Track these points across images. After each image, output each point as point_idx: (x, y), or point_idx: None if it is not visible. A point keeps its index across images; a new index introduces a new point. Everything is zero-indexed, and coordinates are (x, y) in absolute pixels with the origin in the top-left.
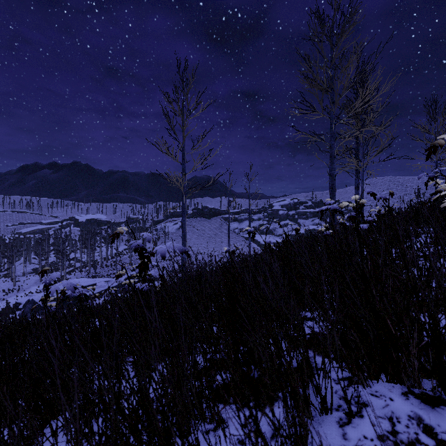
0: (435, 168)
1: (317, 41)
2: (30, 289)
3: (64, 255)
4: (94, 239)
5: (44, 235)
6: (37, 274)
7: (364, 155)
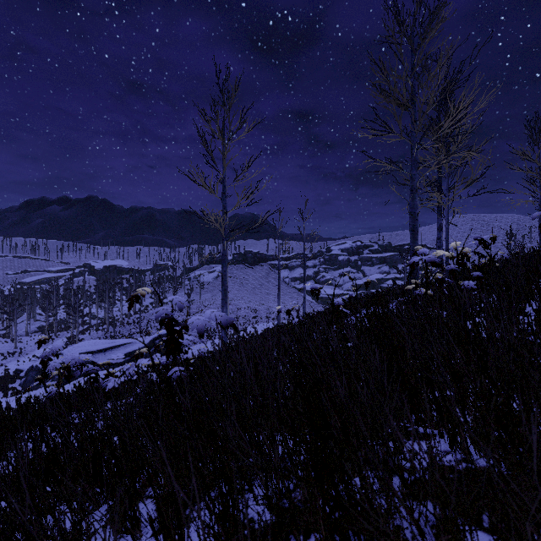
0: (539, 204)
1: (395, 43)
2: (34, 352)
3: (76, 310)
4: (113, 290)
5: (52, 286)
6: (43, 333)
7: (449, 188)
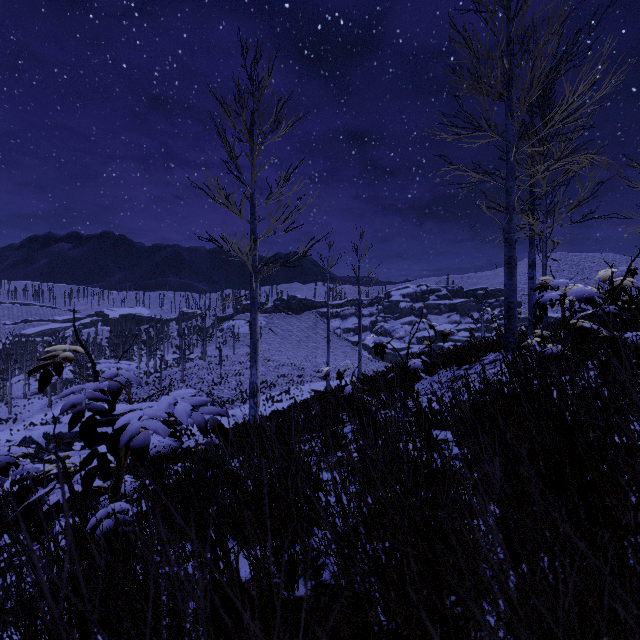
0: None
1: (485, 6)
2: (33, 419)
3: (83, 368)
4: (129, 344)
5: (55, 339)
6: (45, 395)
7: (547, 212)
